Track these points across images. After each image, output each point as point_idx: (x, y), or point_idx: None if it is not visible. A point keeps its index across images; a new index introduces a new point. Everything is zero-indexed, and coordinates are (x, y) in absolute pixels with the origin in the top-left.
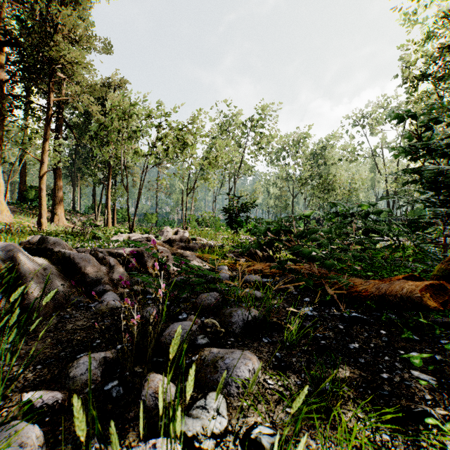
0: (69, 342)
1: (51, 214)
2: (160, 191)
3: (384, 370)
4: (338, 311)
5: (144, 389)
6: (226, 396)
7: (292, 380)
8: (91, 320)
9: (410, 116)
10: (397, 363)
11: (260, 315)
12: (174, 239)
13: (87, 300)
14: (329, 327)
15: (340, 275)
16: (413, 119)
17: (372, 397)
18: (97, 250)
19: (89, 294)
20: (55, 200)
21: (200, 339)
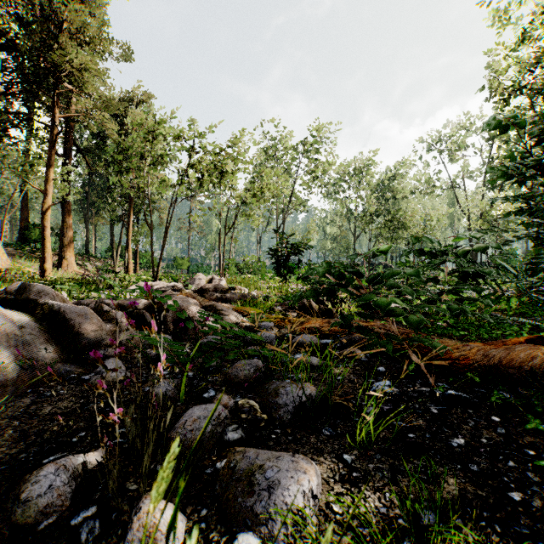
0: (38, 436)
1: (59, 258)
2: (193, 231)
3: (512, 486)
4: (426, 386)
5: (131, 528)
6: (265, 541)
7: (371, 505)
8: (80, 400)
9: (516, 123)
10: (530, 474)
11: (318, 393)
12: (207, 288)
13: (80, 370)
14: (417, 411)
15: (427, 336)
16: (520, 128)
17: (504, 539)
18: (103, 302)
19: (85, 361)
20: (64, 241)
21: (231, 431)
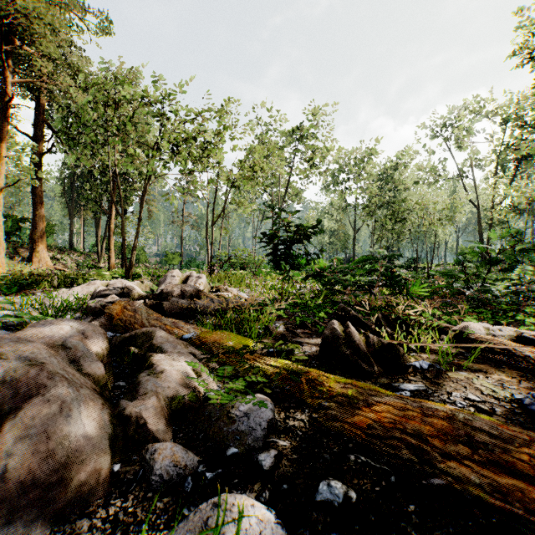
0: None
1: (30, 251)
2: (186, 224)
3: None
4: None
5: None
6: None
7: None
8: None
9: None
10: None
11: None
12: (170, 291)
13: None
14: None
15: None
16: None
17: None
18: None
19: None
20: (35, 233)
21: None
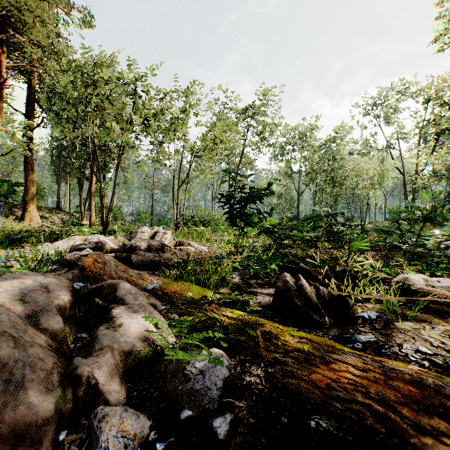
0: None
1: (22, 211)
2: (156, 188)
3: None
4: None
5: None
6: None
7: None
8: None
9: None
10: None
11: None
12: (138, 245)
13: None
14: None
15: None
16: None
17: None
18: None
19: None
20: (27, 195)
21: None
